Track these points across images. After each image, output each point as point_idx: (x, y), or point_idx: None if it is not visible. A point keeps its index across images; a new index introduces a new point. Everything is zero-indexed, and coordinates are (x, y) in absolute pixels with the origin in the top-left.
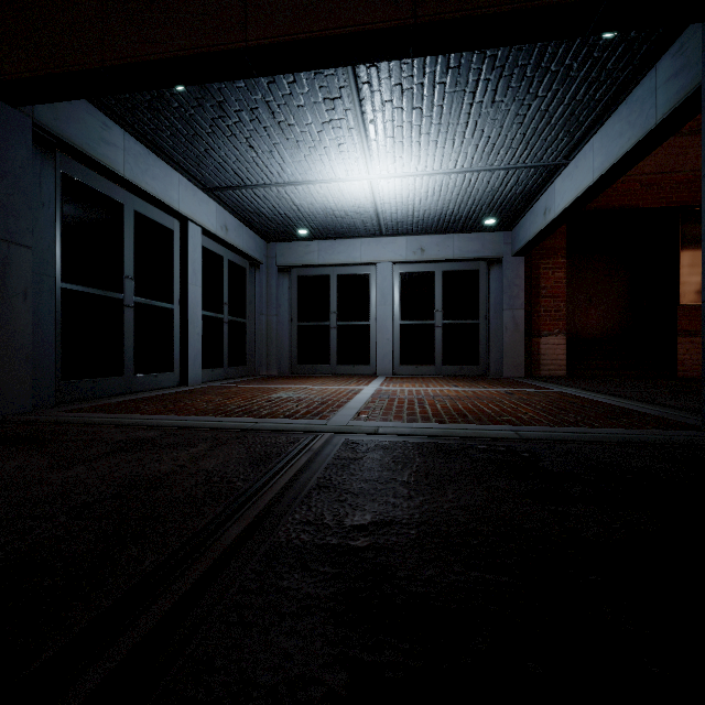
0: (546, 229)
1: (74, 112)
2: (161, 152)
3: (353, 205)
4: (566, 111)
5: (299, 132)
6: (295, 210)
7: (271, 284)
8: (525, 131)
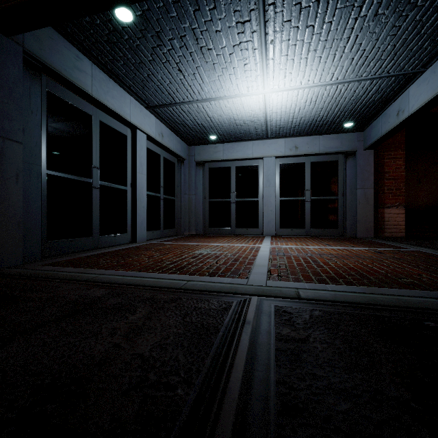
0: (398, 126)
1: (54, 46)
2: (117, 79)
3: (249, 115)
4: (437, 20)
5: (215, 56)
6: (209, 121)
7: (191, 174)
8: (396, 42)
